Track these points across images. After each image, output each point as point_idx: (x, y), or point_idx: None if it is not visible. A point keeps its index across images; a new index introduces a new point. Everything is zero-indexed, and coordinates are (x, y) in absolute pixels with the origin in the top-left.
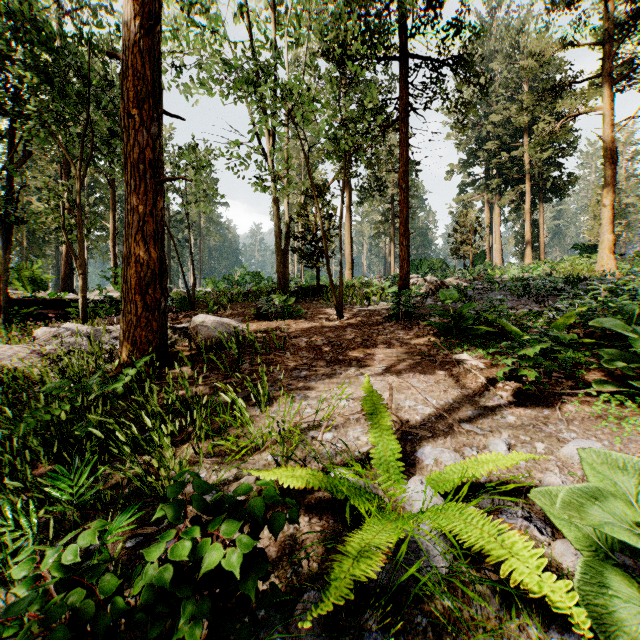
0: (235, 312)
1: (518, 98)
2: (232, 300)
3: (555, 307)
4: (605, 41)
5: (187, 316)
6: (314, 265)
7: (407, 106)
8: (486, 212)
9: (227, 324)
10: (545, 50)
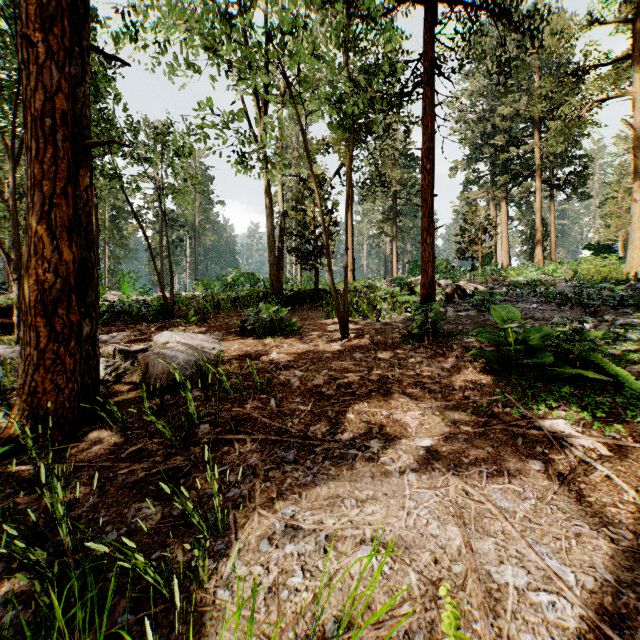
0: (218, 323)
1: (528, 89)
2: (217, 307)
3: (628, 324)
4: (637, 17)
5: (161, 328)
6: (312, 267)
7: (432, 63)
8: (492, 210)
9: (196, 347)
10: (568, 29)
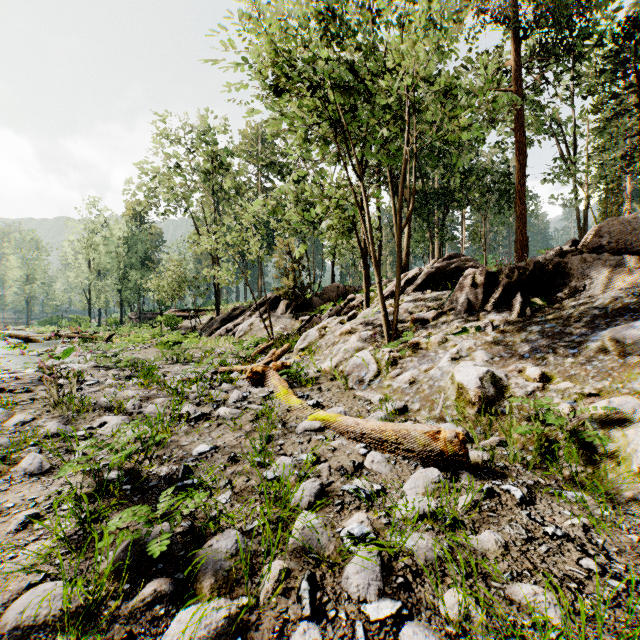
0: None
1: None
2: None
3: None
4: None
5: None
6: None
7: None
8: None
9: None
10: None
